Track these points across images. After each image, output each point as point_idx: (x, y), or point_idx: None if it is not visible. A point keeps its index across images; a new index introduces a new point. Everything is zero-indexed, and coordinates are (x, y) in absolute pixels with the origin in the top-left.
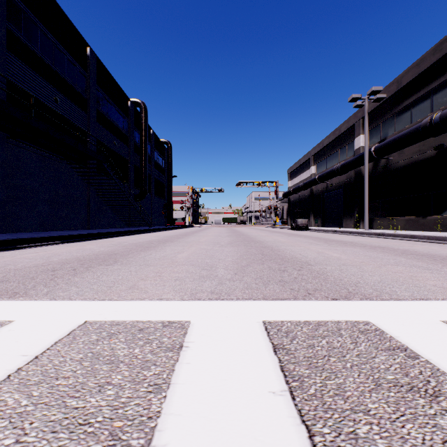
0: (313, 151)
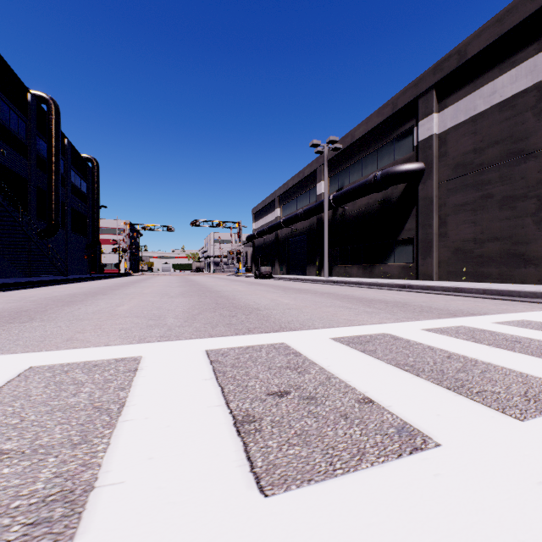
0: (278, 191)
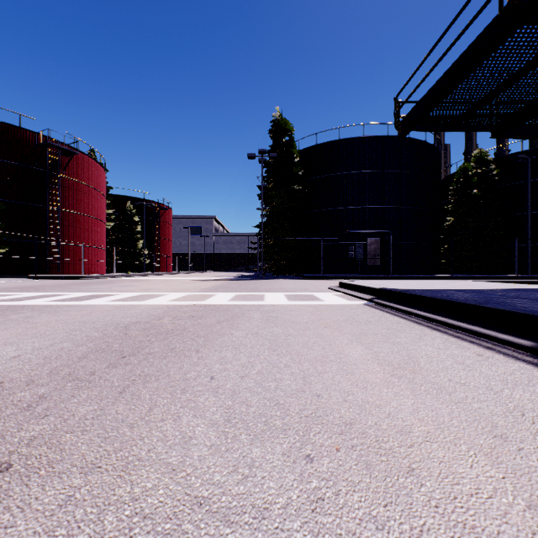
0: None
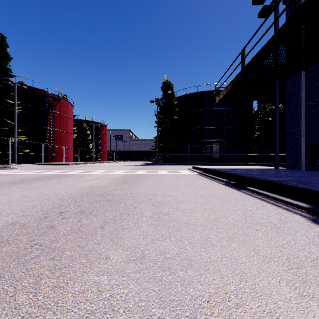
0: None
